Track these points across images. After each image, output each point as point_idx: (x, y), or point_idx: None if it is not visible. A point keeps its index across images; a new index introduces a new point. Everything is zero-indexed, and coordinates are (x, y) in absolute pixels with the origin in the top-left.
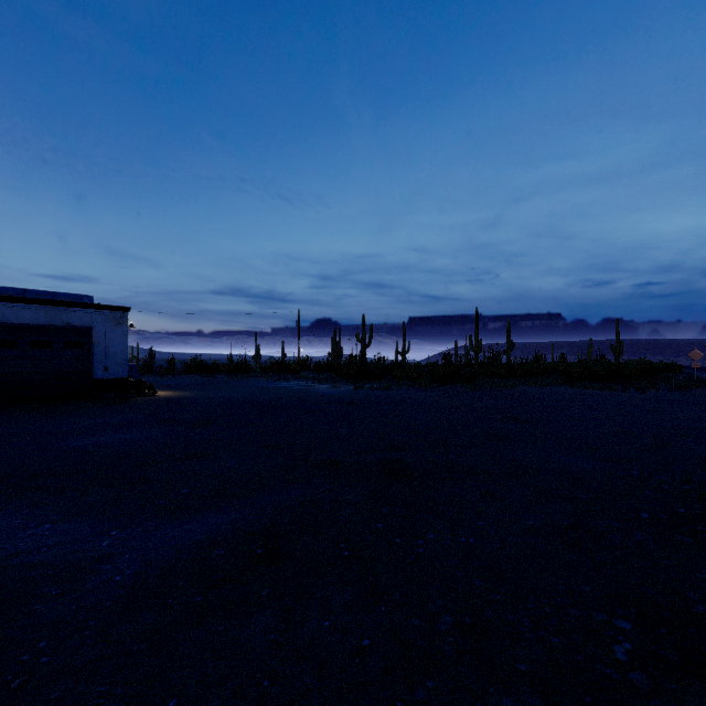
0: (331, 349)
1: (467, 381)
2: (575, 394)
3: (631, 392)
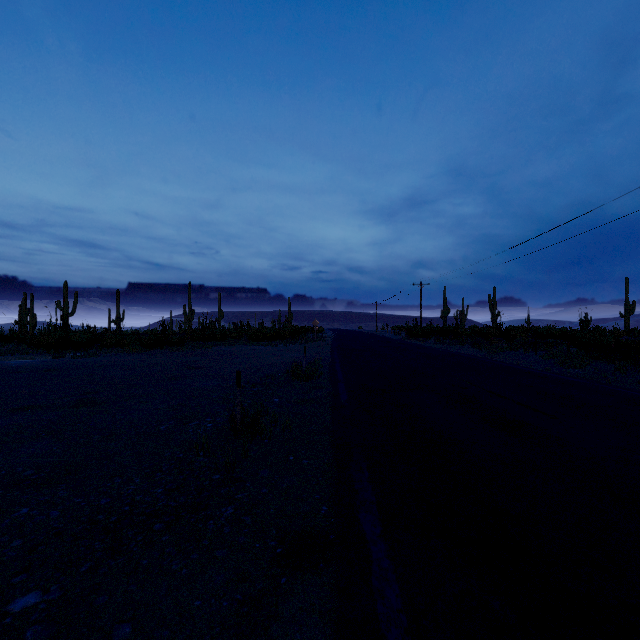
0: (19, 316)
1: (176, 345)
2: (248, 350)
3: (281, 346)
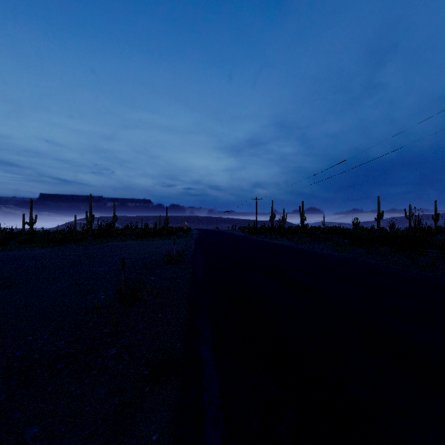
0: None
1: (79, 241)
2: (135, 244)
3: (160, 241)
